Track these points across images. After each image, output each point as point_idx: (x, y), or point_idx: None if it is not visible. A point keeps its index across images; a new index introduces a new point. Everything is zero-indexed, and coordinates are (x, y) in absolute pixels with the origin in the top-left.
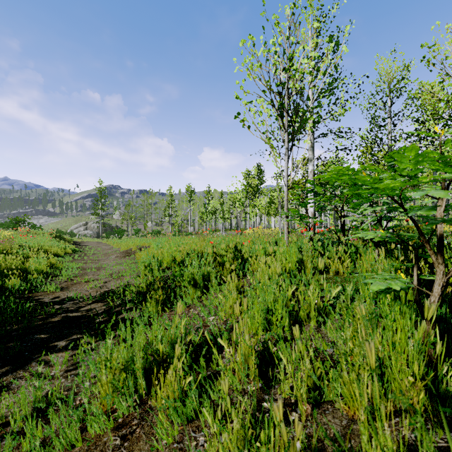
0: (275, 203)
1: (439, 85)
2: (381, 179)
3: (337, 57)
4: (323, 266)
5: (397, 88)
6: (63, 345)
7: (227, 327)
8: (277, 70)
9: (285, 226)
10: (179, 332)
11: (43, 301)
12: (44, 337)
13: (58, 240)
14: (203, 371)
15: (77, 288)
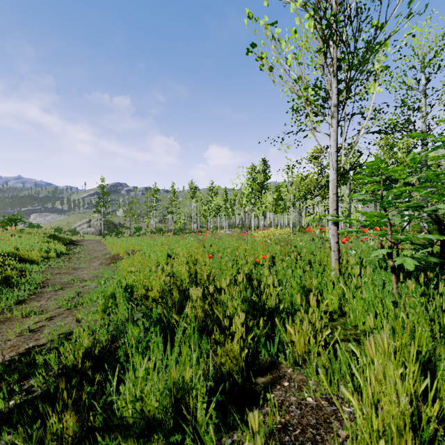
0: (281, 200)
1: None
2: None
3: None
4: None
5: (435, 62)
6: None
7: None
8: None
9: (333, 239)
10: None
11: None
12: None
13: (49, 240)
14: None
15: None
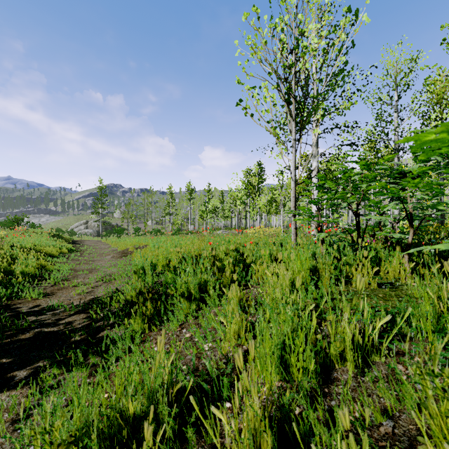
0: (275, 202)
1: (447, 79)
2: (406, 172)
3: (355, 30)
4: (363, 286)
5: (404, 81)
6: (22, 377)
7: (228, 372)
8: (284, 48)
9: (292, 226)
10: (158, 381)
11: (20, 311)
12: (5, 362)
13: (55, 239)
14: (192, 448)
15: (62, 294)
